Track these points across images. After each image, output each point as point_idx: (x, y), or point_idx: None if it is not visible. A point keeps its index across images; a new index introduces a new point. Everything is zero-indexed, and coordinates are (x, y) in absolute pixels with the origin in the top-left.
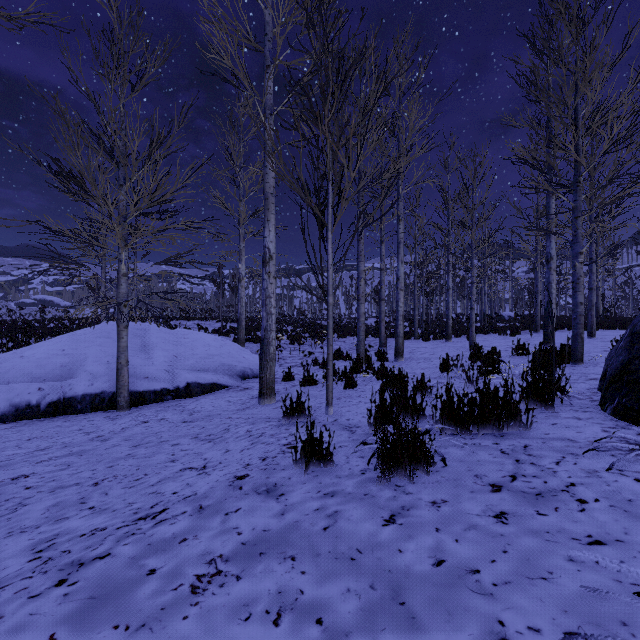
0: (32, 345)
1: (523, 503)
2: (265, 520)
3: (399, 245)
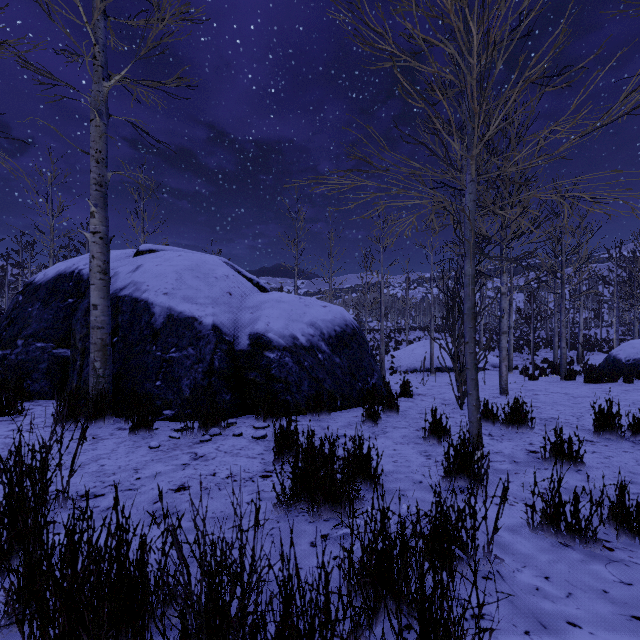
0: (408, 349)
1: (555, 377)
2: (520, 377)
3: (580, 308)
